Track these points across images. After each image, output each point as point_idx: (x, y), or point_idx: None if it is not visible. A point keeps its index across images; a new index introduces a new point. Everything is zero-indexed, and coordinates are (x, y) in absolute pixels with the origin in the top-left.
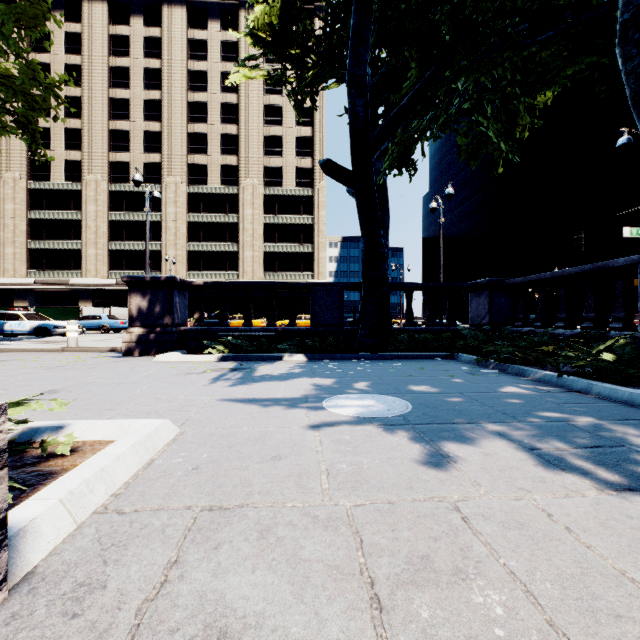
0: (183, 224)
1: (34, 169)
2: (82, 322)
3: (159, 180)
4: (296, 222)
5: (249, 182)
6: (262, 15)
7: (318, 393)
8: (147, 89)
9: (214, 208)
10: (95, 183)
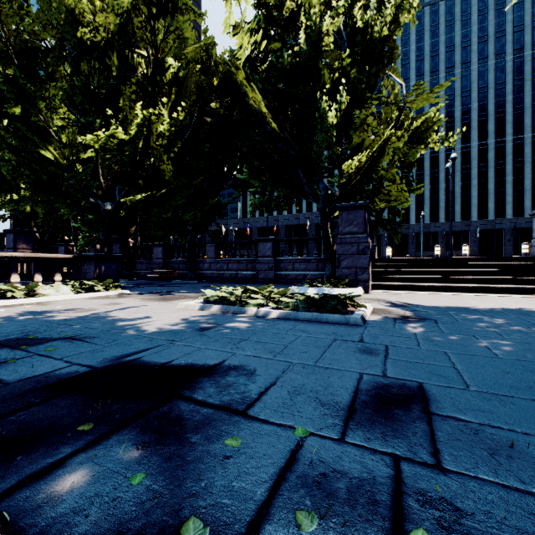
0: None
1: None
2: None
3: None
4: None
5: None
6: None
7: None
8: None
9: None
10: None
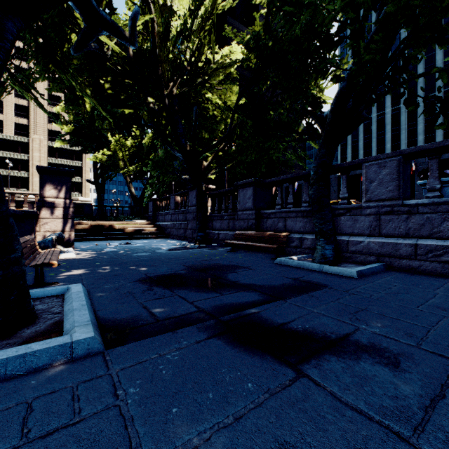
0: None
1: None
2: None
3: None
4: (71, 164)
5: (37, 137)
6: (68, 130)
7: None
8: None
9: (9, 148)
10: None
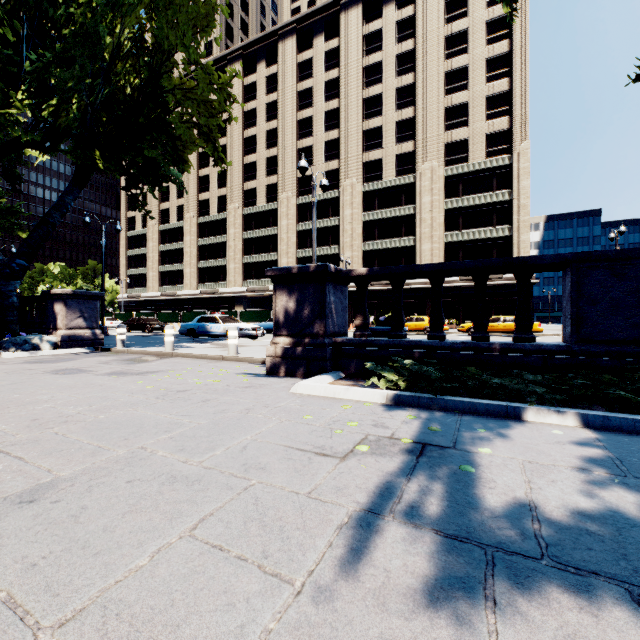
0: (358, 224)
1: (246, 198)
2: (270, 324)
3: (337, 185)
4: (486, 201)
5: (427, 166)
6: None
7: None
8: (327, 101)
9: (389, 203)
10: (286, 200)
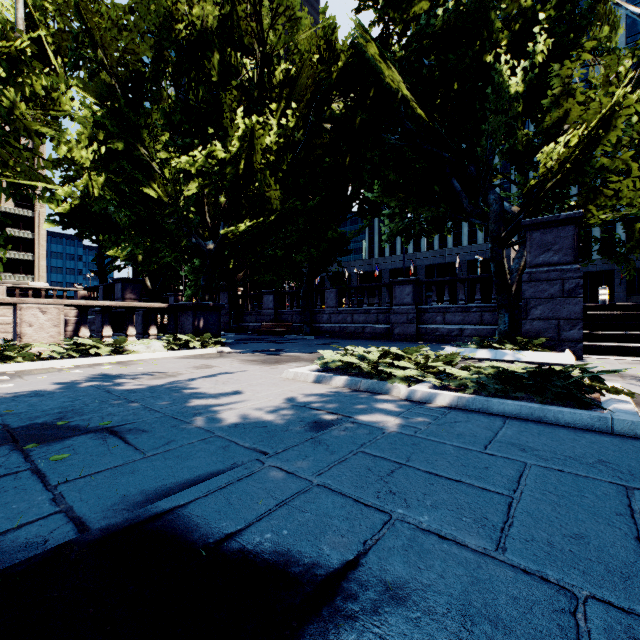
0: None
1: None
2: None
3: None
4: (16, 235)
5: None
6: (61, 211)
7: None
8: None
9: None
10: None
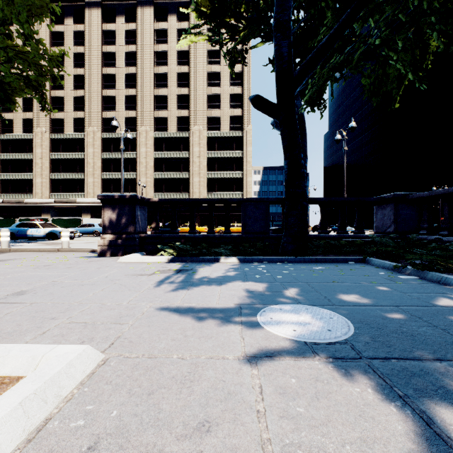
0: (151, 159)
1: (54, 125)
2: (81, 228)
3: (135, 129)
4: (230, 156)
5: (197, 128)
6: None
7: (251, 302)
8: (127, 66)
9: (172, 147)
10: (93, 133)
